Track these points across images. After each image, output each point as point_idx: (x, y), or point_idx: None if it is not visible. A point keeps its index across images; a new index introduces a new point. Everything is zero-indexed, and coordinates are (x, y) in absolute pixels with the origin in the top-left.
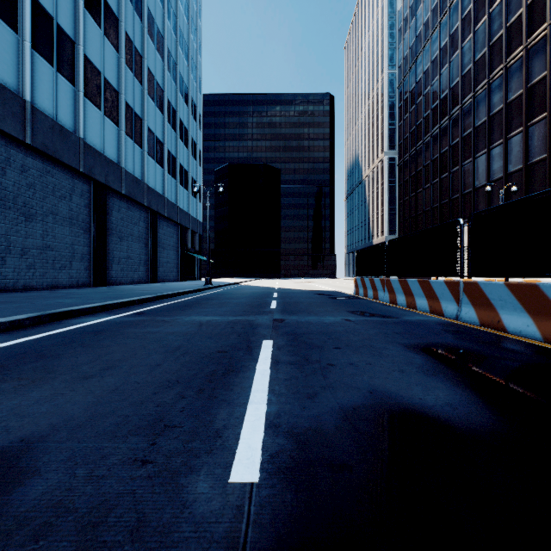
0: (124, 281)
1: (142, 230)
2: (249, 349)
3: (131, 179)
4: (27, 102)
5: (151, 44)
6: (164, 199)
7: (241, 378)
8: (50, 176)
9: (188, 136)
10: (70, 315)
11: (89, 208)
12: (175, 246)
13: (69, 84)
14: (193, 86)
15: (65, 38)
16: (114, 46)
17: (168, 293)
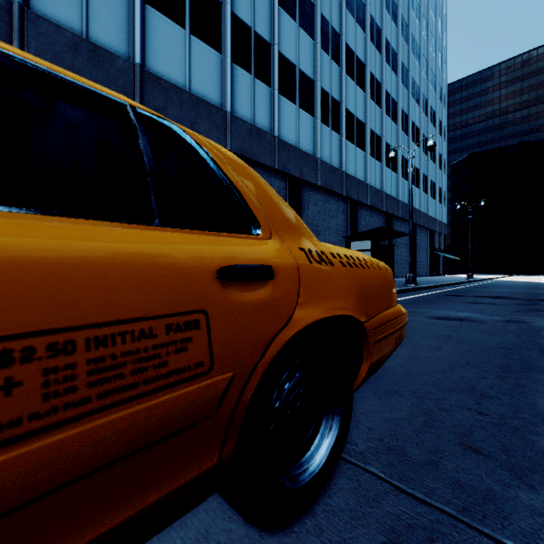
0: (398, 275)
1: (407, 239)
2: (540, 294)
3: (403, 206)
4: (368, 184)
5: (412, 101)
6: (419, 213)
7: (542, 296)
8: (372, 218)
9: (435, 152)
10: (437, 286)
11: None
12: (425, 248)
13: (379, 163)
14: (438, 107)
15: (377, 138)
16: (395, 123)
17: (456, 281)
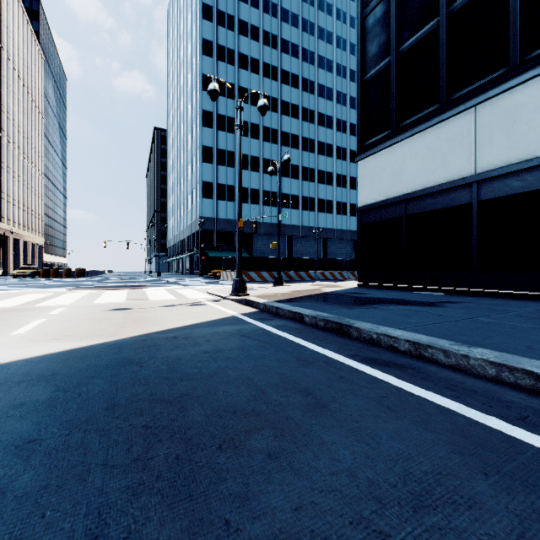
0: None
1: None
2: None
3: None
4: (335, 229)
5: None
6: None
7: None
8: (340, 244)
9: None
10: None
11: (352, 249)
12: None
13: (345, 216)
14: None
15: (344, 204)
16: None
17: None
